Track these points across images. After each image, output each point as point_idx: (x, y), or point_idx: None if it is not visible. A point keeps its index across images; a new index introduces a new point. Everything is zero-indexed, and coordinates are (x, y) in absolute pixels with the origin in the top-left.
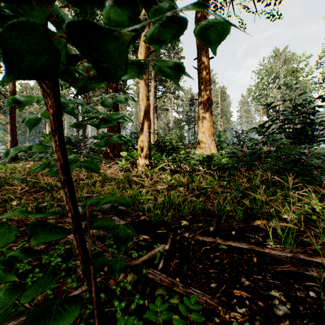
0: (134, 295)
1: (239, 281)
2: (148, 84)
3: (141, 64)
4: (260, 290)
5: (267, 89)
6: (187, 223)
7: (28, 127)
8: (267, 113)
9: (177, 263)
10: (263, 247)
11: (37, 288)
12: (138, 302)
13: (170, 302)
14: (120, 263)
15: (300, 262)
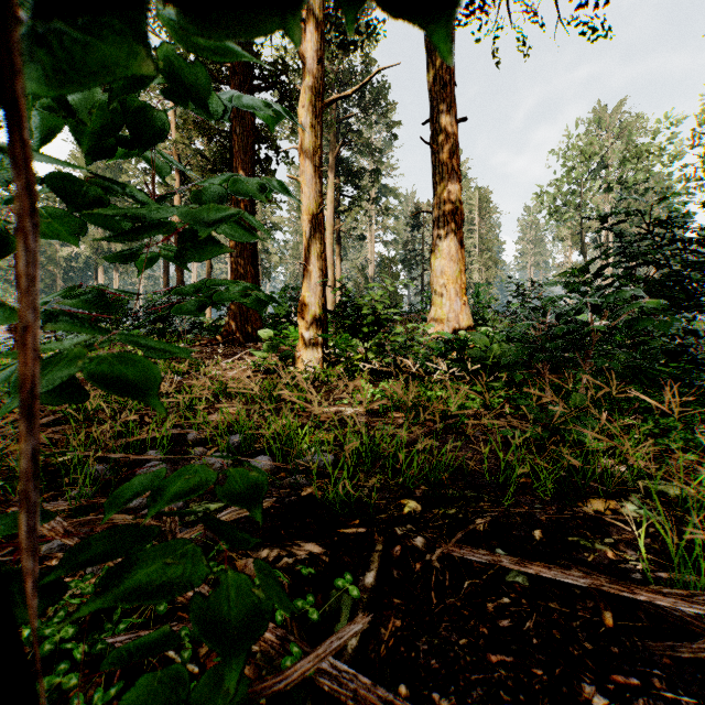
0: None
1: (579, 693)
2: (320, 175)
3: None
4: None
5: (581, 193)
6: (417, 506)
7: None
8: (582, 245)
9: (399, 631)
10: (629, 583)
11: None
12: None
13: None
14: (226, 692)
15: None
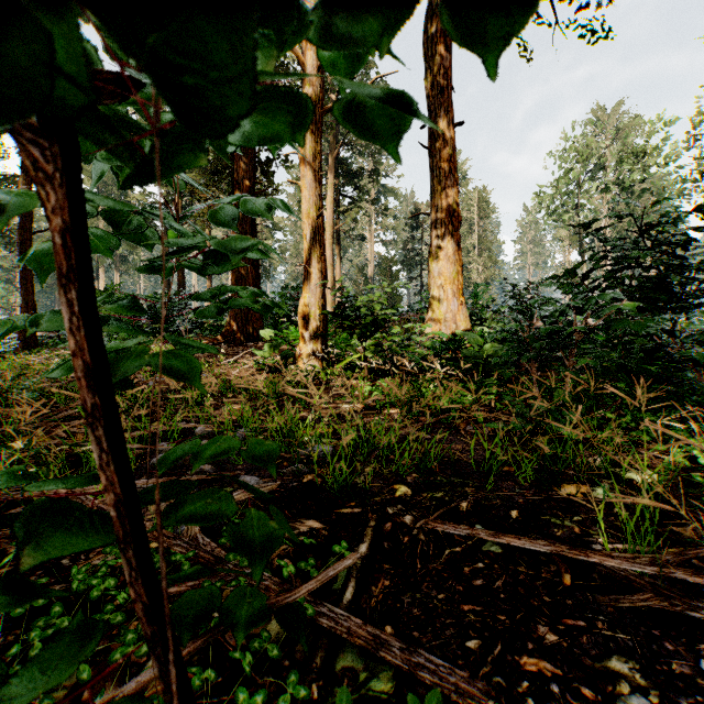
0: (287, 671)
1: (534, 633)
2: (320, 180)
3: (299, 98)
4: (585, 657)
5: (579, 193)
6: (408, 490)
7: (37, 272)
8: (580, 245)
9: (387, 589)
10: (585, 549)
11: (37, 675)
12: (296, 694)
13: (371, 688)
14: (250, 602)
15: (673, 585)
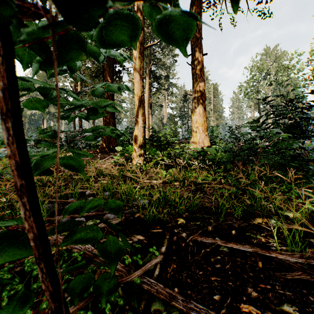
0: (127, 311)
1: (246, 291)
2: (142, 79)
3: (133, 16)
4: (271, 304)
5: (258, 86)
6: (183, 221)
7: None
8: (259, 109)
9: (175, 269)
10: (268, 250)
11: None
12: None
13: None
14: (108, 281)
15: (311, 267)
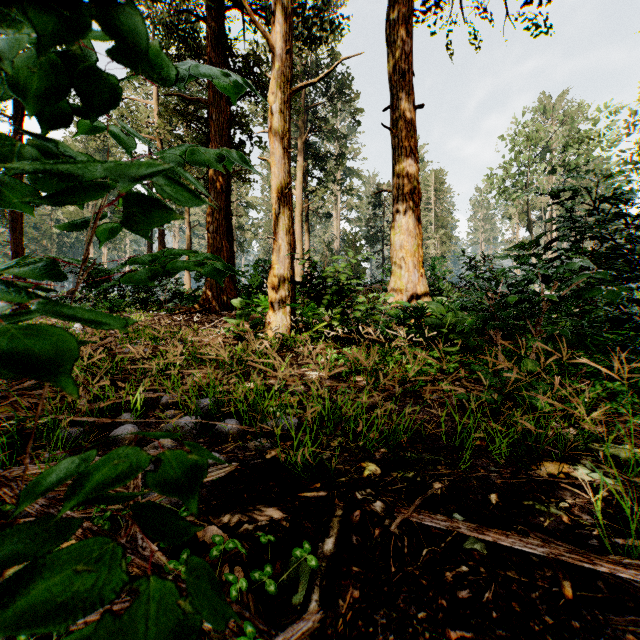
0: None
1: None
2: (288, 157)
3: None
4: None
5: (527, 175)
6: (376, 469)
7: None
8: (528, 222)
9: (357, 603)
10: (588, 553)
11: None
12: None
13: None
14: None
15: None
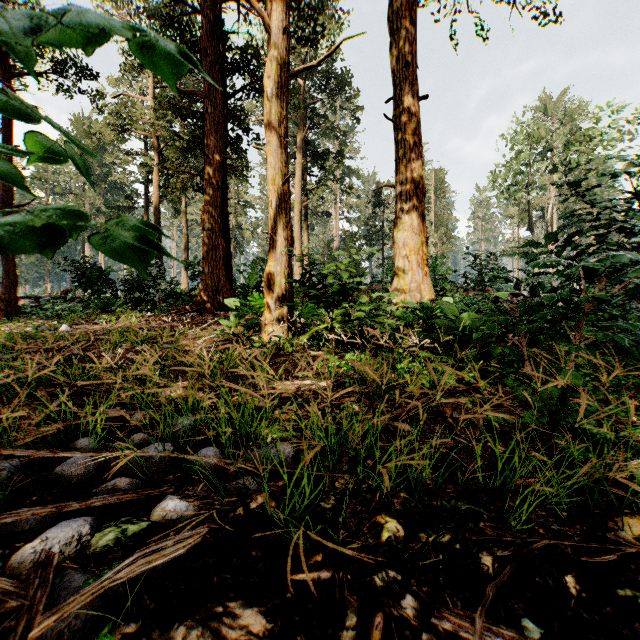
0: None
1: None
2: (286, 146)
3: None
4: None
5: (529, 173)
6: (398, 528)
7: None
8: (530, 221)
9: None
10: None
11: None
12: None
13: None
14: None
15: None
